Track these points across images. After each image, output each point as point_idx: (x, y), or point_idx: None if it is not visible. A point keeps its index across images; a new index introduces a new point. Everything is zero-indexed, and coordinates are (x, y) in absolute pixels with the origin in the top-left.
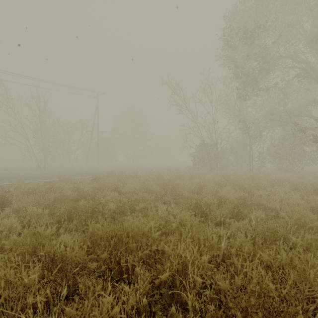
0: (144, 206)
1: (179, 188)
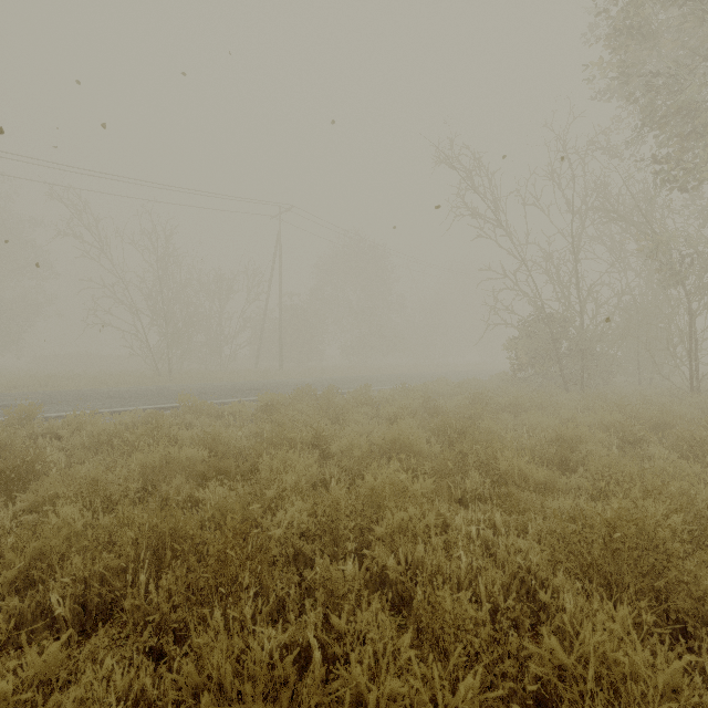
0: (404, 525)
1: (509, 453)
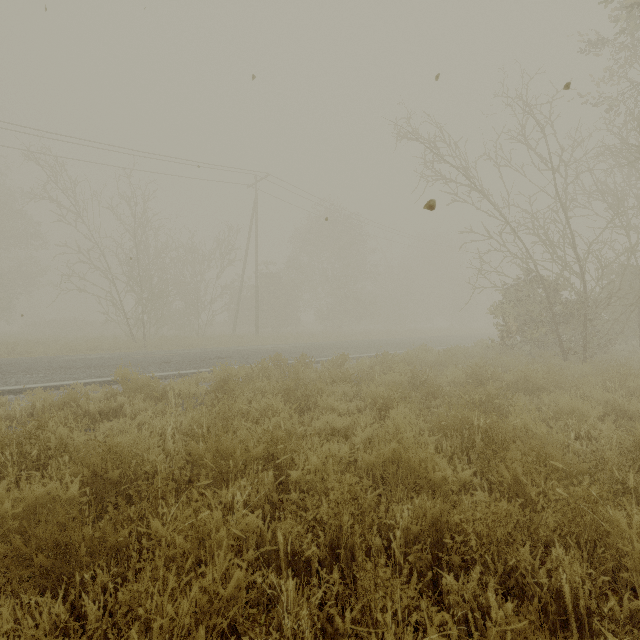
0: None
1: None
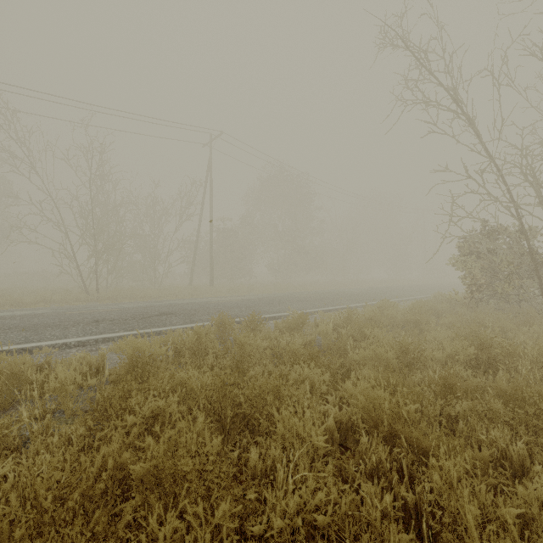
0: None
1: None
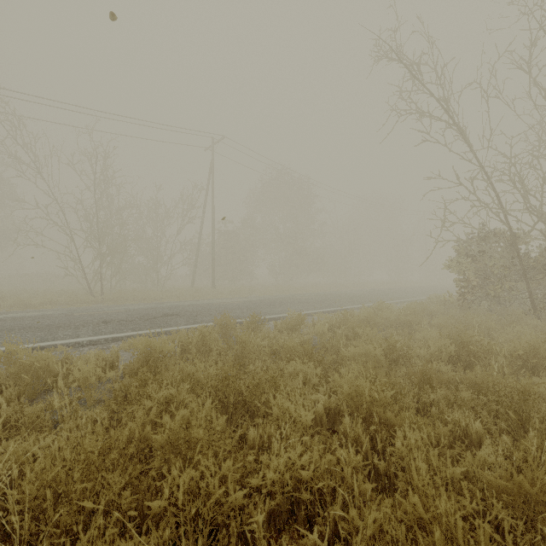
0: None
1: None
